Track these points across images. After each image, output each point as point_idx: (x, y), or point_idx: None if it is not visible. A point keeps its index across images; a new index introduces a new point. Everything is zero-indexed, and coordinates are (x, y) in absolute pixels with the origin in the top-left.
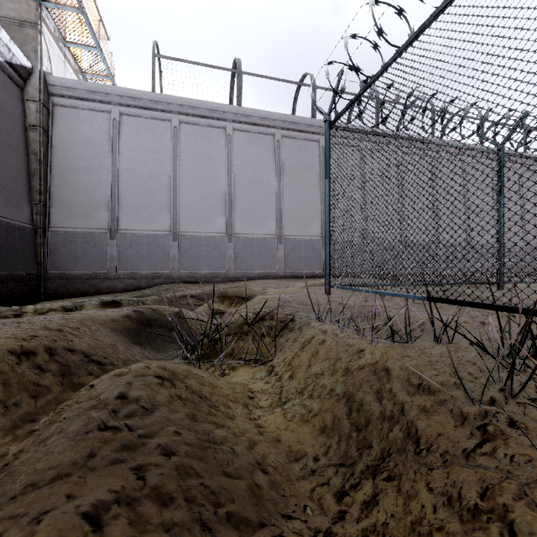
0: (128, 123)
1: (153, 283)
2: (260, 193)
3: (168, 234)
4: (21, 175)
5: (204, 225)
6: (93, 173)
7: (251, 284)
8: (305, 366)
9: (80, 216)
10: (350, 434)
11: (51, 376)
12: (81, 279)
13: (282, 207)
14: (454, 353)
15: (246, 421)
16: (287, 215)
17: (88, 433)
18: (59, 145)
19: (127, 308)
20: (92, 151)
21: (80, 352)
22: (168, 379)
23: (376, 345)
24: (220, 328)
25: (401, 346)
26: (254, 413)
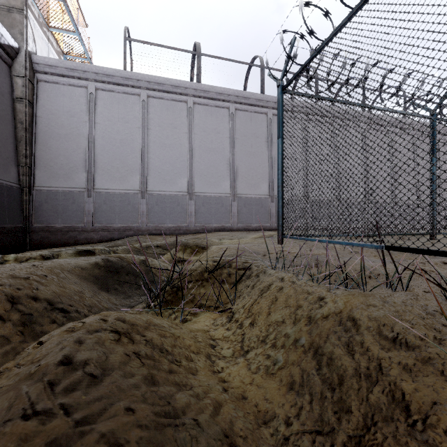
0: (103, 97)
1: (124, 235)
2: (217, 158)
3: (137, 193)
4: (9, 141)
5: (168, 185)
6: (72, 140)
7: (209, 236)
8: (265, 313)
9: (61, 177)
10: (322, 393)
11: (11, 326)
12: (62, 232)
13: (235, 170)
14: (416, 302)
15: (209, 376)
16: (240, 176)
17: (6, 424)
18: (42, 115)
19: (97, 256)
20: (72, 121)
21: (45, 300)
22: (126, 334)
23: (335, 293)
24: (182, 275)
25: (361, 294)
26: (217, 364)
